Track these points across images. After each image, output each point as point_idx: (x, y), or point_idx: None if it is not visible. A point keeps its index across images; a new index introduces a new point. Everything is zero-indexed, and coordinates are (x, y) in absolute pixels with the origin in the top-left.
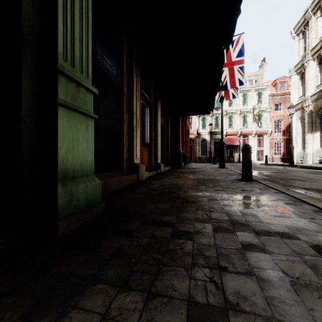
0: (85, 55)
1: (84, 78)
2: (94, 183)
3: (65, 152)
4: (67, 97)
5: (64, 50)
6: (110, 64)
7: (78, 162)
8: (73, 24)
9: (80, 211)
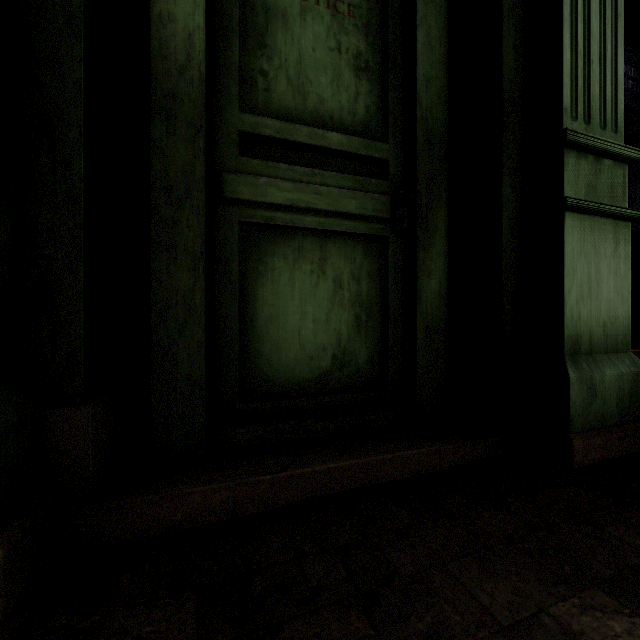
0: (610, 84)
1: (608, 136)
2: (636, 371)
3: (575, 300)
4: (577, 191)
5: (572, 98)
6: (635, 77)
7: (597, 321)
8: (587, 34)
9: (607, 427)
